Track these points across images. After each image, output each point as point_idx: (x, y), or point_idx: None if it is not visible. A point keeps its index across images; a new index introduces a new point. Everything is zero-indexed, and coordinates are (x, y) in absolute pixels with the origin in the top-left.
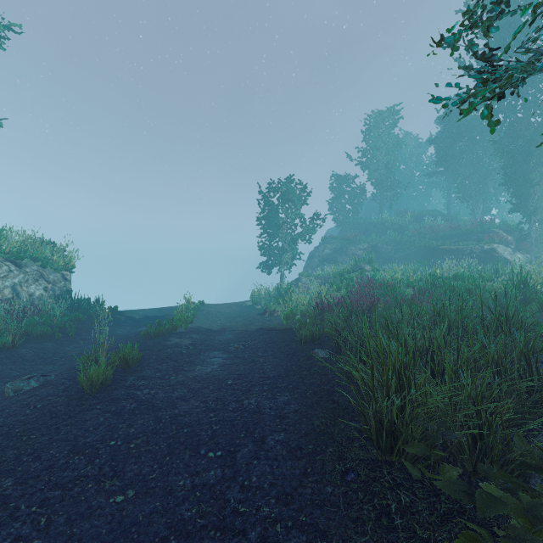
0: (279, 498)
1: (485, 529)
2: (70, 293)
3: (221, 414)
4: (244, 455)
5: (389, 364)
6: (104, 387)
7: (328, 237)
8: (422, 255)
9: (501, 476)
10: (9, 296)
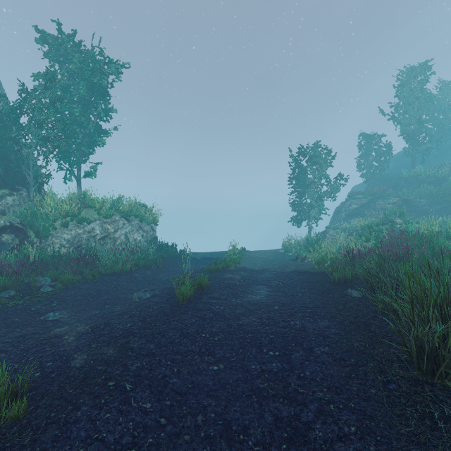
0: (330, 389)
1: None
2: (157, 239)
3: (273, 328)
4: (297, 357)
5: (430, 300)
6: (190, 301)
7: (355, 193)
8: None
9: None
10: (124, 240)
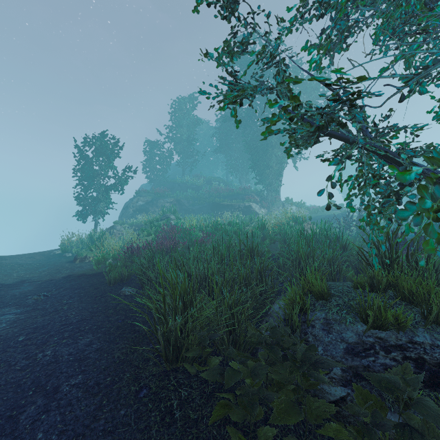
0: None
1: (233, 393)
2: None
3: (3, 378)
4: (30, 414)
5: (177, 292)
6: None
7: (142, 191)
8: (210, 208)
9: (238, 355)
10: None
